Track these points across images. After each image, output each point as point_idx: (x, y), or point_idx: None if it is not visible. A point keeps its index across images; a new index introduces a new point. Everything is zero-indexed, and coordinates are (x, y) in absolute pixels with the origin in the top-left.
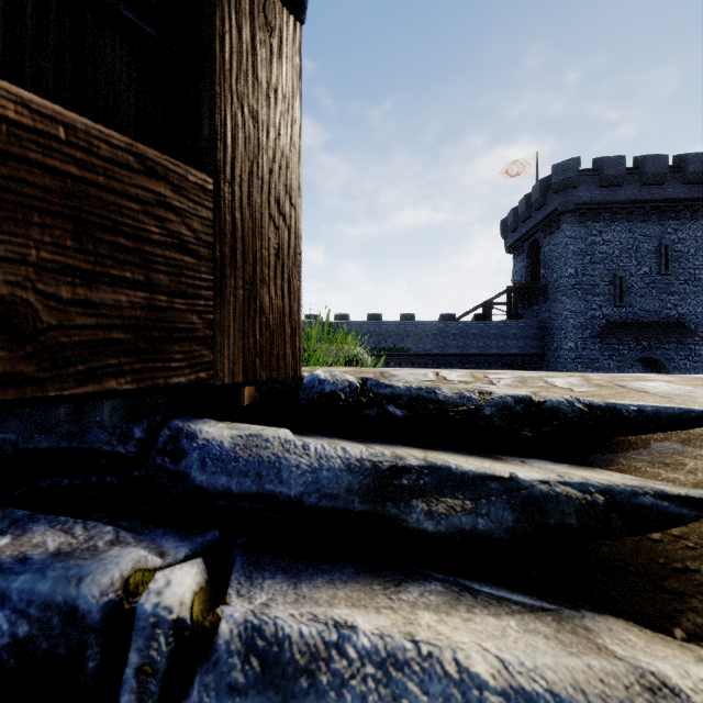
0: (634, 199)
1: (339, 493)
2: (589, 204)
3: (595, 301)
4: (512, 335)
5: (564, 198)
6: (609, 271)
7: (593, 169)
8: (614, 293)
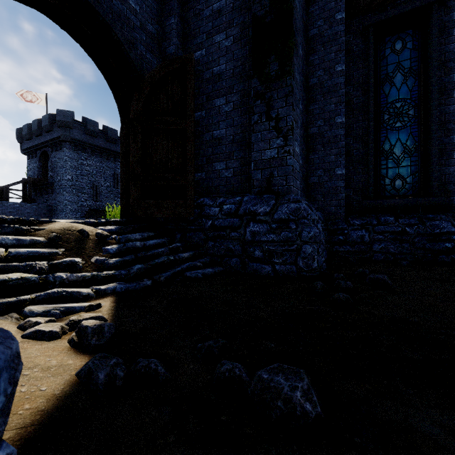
0: (103, 146)
1: None
2: (80, 141)
3: (84, 197)
4: (27, 213)
5: (64, 132)
6: (91, 181)
7: (82, 122)
8: (93, 194)
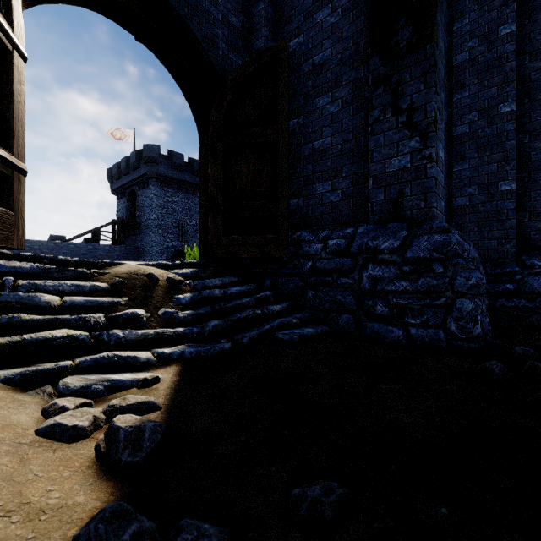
0: (189, 181)
1: (37, 271)
2: (165, 177)
3: (169, 237)
4: (116, 256)
5: (151, 168)
6: (176, 220)
7: (168, 156)
8: (179, 234)
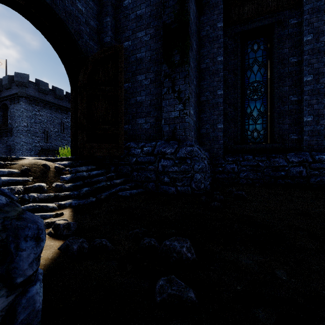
0: (52, 102)
1: None
2: (34, 97)
3: (37, 139)
4: None
5: (21, 90)
6: (42, 128)
7: (36, 83)
8: (45, 137)
